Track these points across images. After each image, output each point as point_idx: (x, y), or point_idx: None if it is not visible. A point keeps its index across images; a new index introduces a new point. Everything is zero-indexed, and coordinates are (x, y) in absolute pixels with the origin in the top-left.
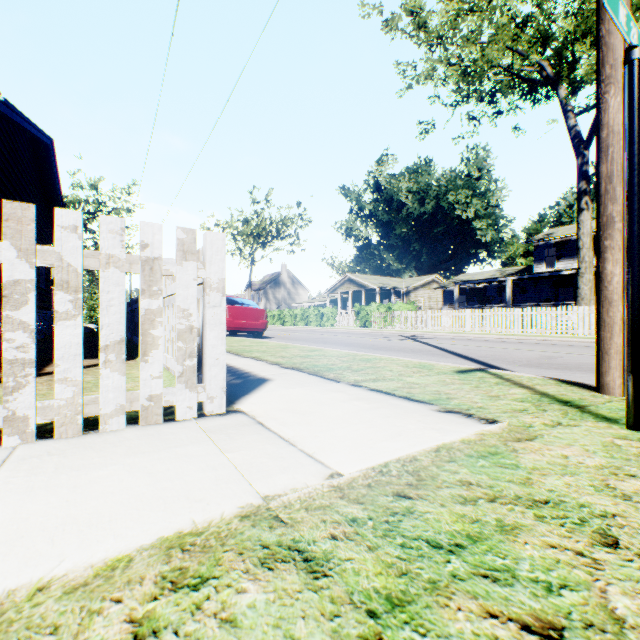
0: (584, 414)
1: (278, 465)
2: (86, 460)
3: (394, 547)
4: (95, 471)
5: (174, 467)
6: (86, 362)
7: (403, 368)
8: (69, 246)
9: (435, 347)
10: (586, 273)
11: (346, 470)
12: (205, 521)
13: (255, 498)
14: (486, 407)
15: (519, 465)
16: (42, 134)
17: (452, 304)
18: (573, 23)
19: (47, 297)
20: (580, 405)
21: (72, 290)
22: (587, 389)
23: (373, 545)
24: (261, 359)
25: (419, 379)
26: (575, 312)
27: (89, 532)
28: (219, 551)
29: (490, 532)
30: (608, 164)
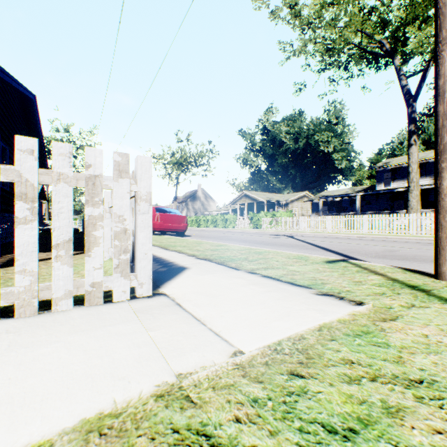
0: (430, 297)
1: (191, 343)
2: (35, 338)
3: (293, 432)
4: (40, 348)
5: (105, 345)
6: None
7: (286, 259)
8: (27, 165)
9: (307, 243)
10: (414, 190)
11: (247, 348)
12: (124, 401)
13: (170, 376)
14: (353, 291)
15: (389, 344)
16: (27, 91)
17: (318, 212)
18: (405, 12)
19: None
20: (425, 289)
21: (29, 200)
22: (427, 276)
23: (274, 429)
24: (182, 252)
25: (299, 268)
26: (406, 218)
27: (20, 413)
28: (133, 436)
29: (378, 415)
30: (444, 105)
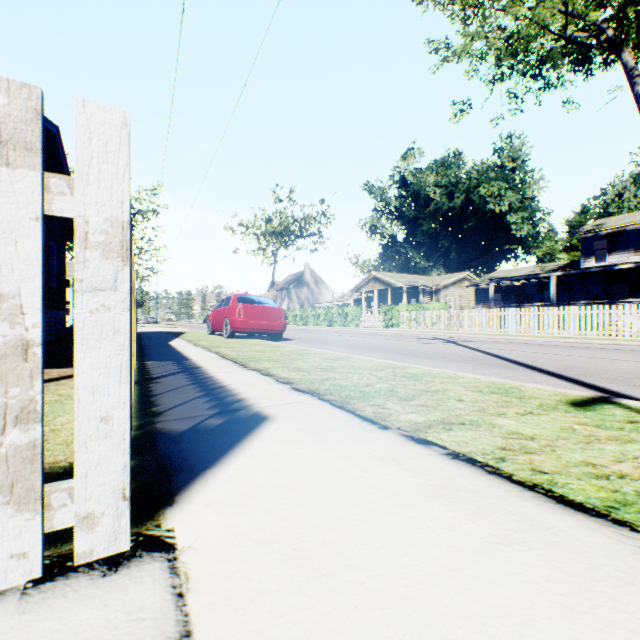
0: None
1: None
2: None
3: None
4: None
5: None
6: (57, 373)
7: (476, 394)
8: None
9: (487, 354)
10: None
11: None
12: None
13: None
14: None
15: None
16: None
17: (486, 303)
18: None
19: (60, 296)
20: None
21: None
22: None
23: None
24: (268, 373)
25: (523, 423)
26: None
27: None
28: None
29: None
30: None
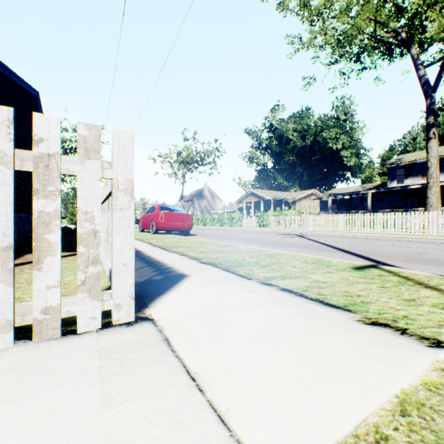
0: None
1: None
2: None
3: None
4: None
5: None
6: None
7: (304, 264)
8: None
9: (321, 243)
10: (434, 186)
11: None
12: None
13: None
14: (413, 317)
15: None
16: (28, 86)
17: (326, 210)
18: None
19: None
20: None
21: None
22: None
23: None
24: (184, 254)
25: (323, 276)
26: (426, 216)
27: None
28: None
29: None
30: None
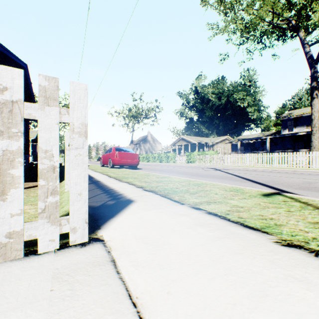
0: None
1: None
2: None
3: None
4: None
5: None
6: (32, 184)
7: (223, 191)
8: None
9: (234, 175)
10: (316, 133)
11: None
12: None
13: None
14: None
15: None
16: (19, 60)
17: (236, 151)
18: None
19: (27, 147)
20: None
21: None
22: None
23: None
24: (132, 183)
25: (240, 202)
26: (310, 155)
27: None
28: None
29: None
30: None
